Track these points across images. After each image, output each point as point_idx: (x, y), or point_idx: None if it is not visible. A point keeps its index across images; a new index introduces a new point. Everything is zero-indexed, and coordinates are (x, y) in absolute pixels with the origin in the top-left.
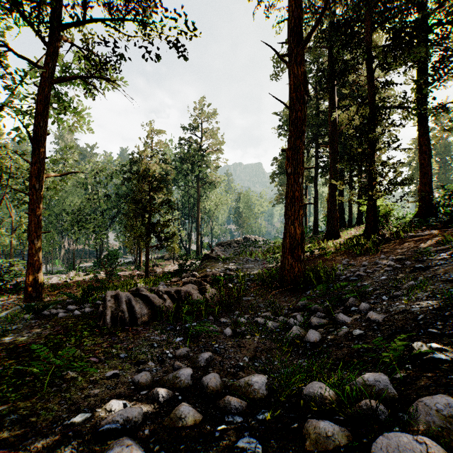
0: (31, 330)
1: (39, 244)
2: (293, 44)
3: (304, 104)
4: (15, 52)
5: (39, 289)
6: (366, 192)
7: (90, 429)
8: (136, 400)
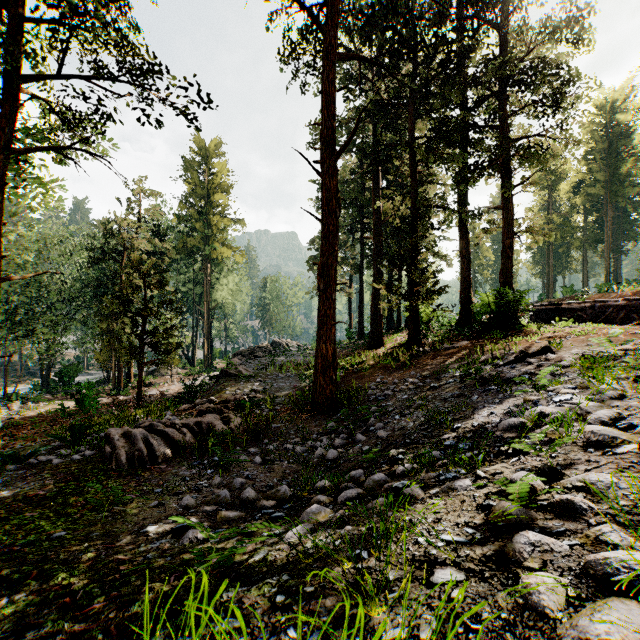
0: (28, 481)
1: None
2: (325, 153)
3: (336, 218)
4: None
5: None
6: (406, 299)
7: (163, 531)
8: (189, 515)
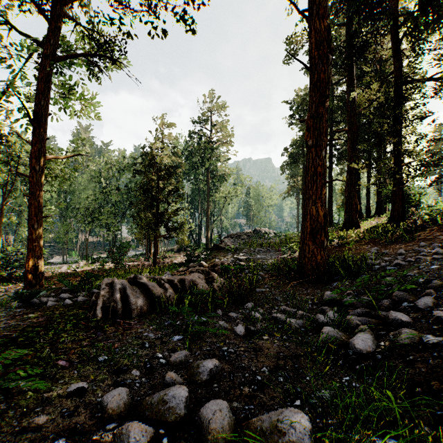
0: (11, 321)
1: (40, 229)
2: None
3: (328, 64)
4: (15, 28)
5: (39, 276)
6: (393, 174)
7: None
8: None
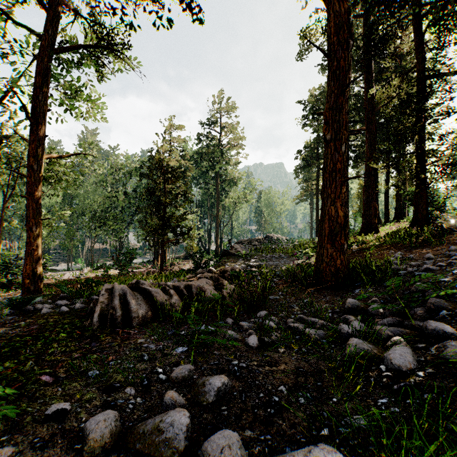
0: (0, 329)
1: (39, 232)
2: None
3: (348, 50)
4: (13, 19)
5: (38, 282)
6: (417, 174)
7: None
8: None
